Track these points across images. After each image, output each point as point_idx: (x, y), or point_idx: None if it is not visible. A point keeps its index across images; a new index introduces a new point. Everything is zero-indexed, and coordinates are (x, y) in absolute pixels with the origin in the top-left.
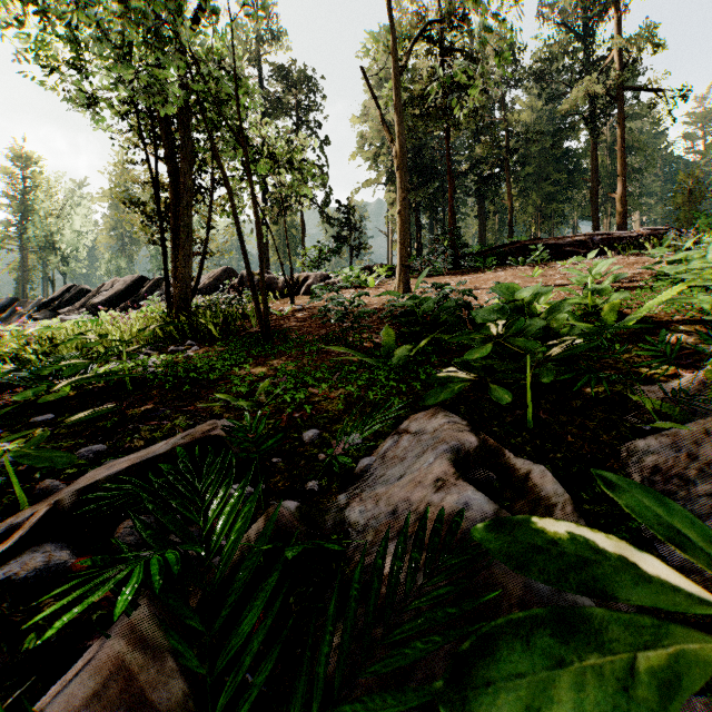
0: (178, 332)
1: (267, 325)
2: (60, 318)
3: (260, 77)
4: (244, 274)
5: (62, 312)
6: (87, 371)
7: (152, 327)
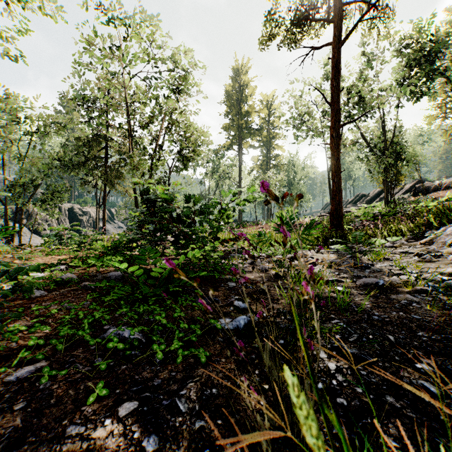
0: (385, 207)
1: (395, 205)
2: (357, 206)
3: (450, 70)
4: (416, 186)
5: (357, 204)
6: (369, 213)
7: (377, 207)
